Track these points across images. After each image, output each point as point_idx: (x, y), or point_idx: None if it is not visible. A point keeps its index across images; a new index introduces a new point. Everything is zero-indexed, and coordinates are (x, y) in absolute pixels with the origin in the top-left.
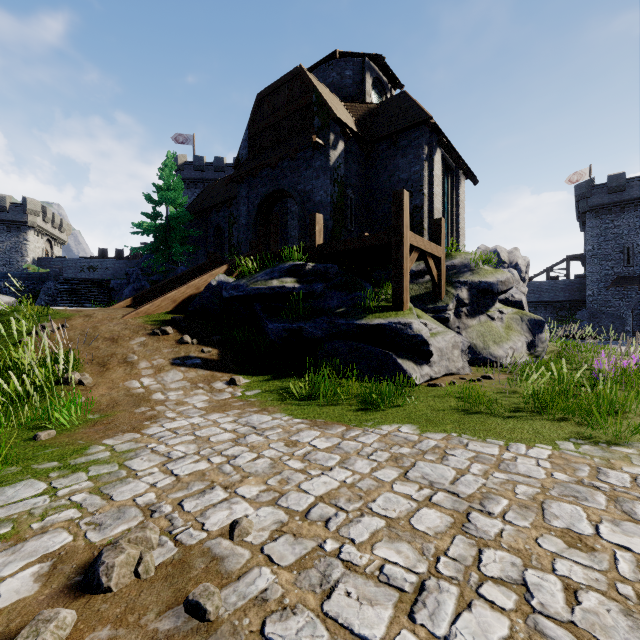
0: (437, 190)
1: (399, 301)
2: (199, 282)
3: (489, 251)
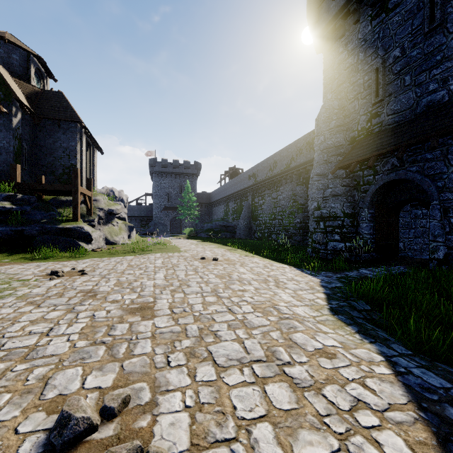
0: (84, 157)
1: (76, 217)
2: None
3: (109, 190)
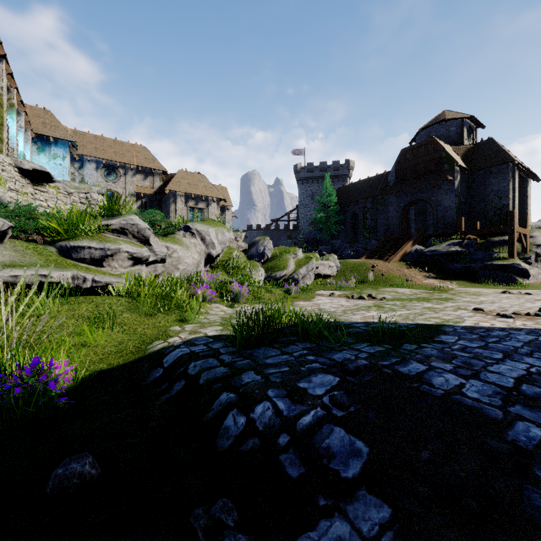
0: (516, 194)
1: (512, 255)
2: (405, 248)
3: None
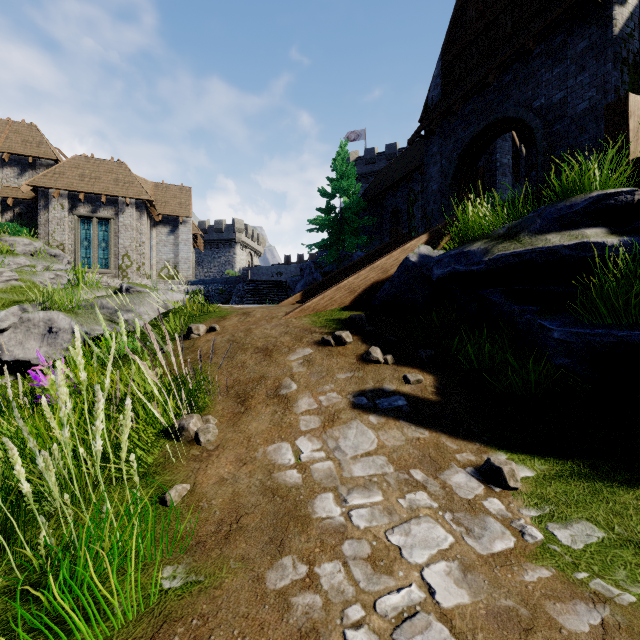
0: None
1: None
2: (386, 262)
3: None
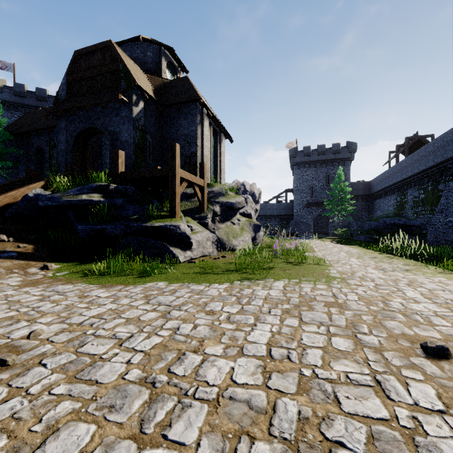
0: (206, 144)
1: (173, 212)
2: (16, 193)
3: (240, 184)
